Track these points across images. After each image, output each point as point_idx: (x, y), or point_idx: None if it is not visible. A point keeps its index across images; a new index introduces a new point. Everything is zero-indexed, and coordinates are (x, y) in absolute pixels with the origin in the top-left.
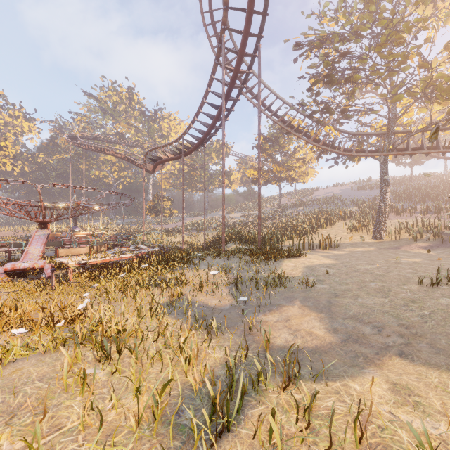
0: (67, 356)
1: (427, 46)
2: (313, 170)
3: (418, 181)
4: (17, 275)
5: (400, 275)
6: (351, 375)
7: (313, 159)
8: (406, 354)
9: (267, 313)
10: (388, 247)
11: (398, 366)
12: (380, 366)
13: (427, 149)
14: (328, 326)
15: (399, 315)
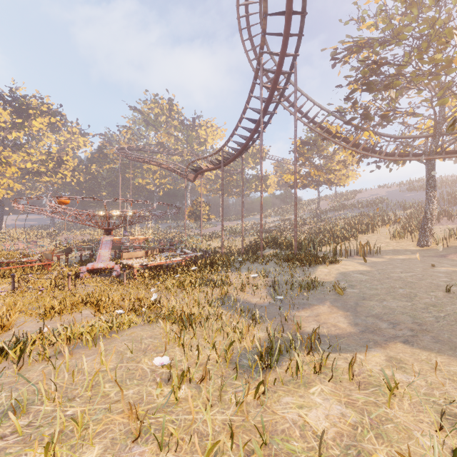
0: (163, 325)
1: None
2: (354, 173)
3: None
4: (94, 274)
5: (432, 283)
6: (360, 351)
7: (355, 162)
8: (409, 341)
9: (300, 311)
10: (433, 255)
11: (399, 348)
12: (385, 348)
13: None
14: (351, 322)
15: (416, 316)
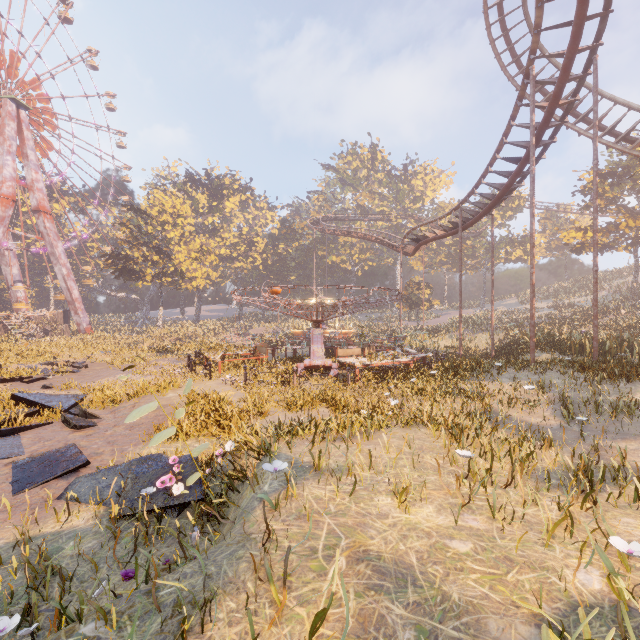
0: (431, 429)
1: None
2: None
3: None
4: (309, 372)
5: None
6: None
7: None
8: None
9: (618, 441)
10: None
11: None
12: None
13: None
14: None
15: None
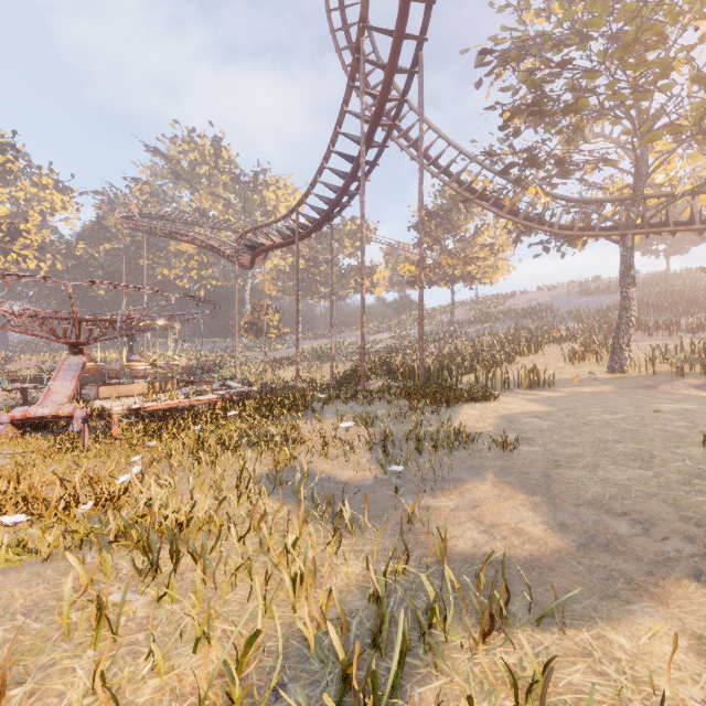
0: (78, 568)
1: (701, 52)
2: (506, 263)
3: (678, 281)
4: (33, 428)
5: (666, 432)
6: (609, 617)
7: (507, 246)
8: None
9: (438, 494)
10: (635, 385)
11: (697, 600)
12: (662, 599)
13: (701, 223)
14: (549, 519)
15: (677, 500)
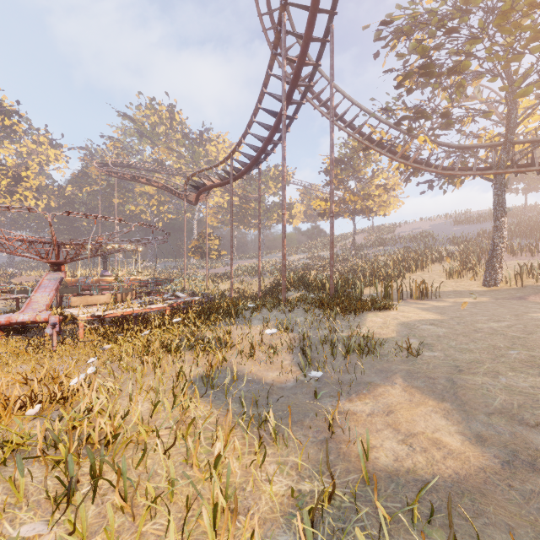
0: None
1: None
2: (396, 199)
3: (534, 213)
4: (17, 331)
5: None
6: None
7: (398, 186)
8: None
9: (353, 398)
10: (508, 296)
11: None
12: None
13: None
14: (464, 428)
15: None
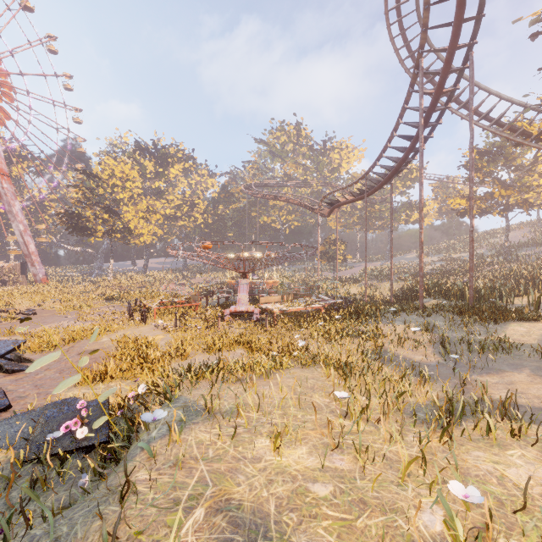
0: (324, 369)
1: None
2: None
3: None
4: (235, 317)
5: None
6: None
7: None
8: None
9: (484, 376)
10: None
11: None
12: None
13: None
14: None
15: None
